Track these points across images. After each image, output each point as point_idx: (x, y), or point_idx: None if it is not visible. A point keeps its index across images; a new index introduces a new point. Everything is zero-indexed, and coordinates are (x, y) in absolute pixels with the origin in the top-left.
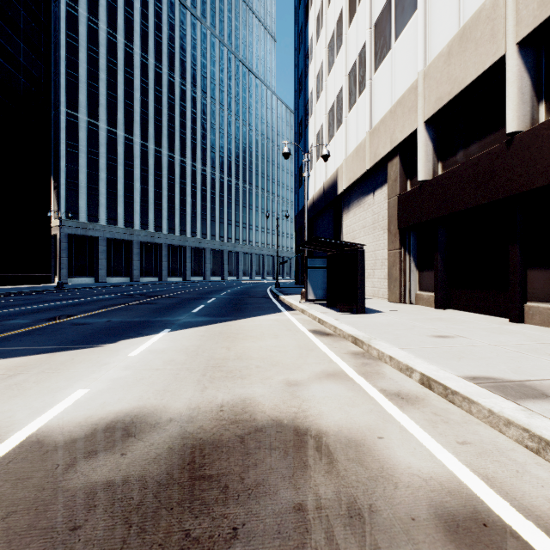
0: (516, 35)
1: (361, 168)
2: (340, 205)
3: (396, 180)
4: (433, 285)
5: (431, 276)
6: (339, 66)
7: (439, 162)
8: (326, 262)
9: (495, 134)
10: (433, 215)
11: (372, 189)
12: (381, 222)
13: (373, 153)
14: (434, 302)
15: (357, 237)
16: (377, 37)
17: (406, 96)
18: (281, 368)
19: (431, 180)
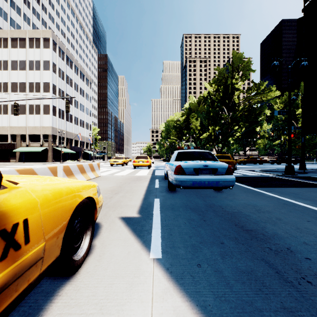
0: (10, 133)
1: None
2: None
3: None
4: None
5: None
6: None
7: None
8: None
9: (7, 141)
10: None
11: None
12: None
13: None
14: None
15: None
16: None
17: None
18: None
19: None
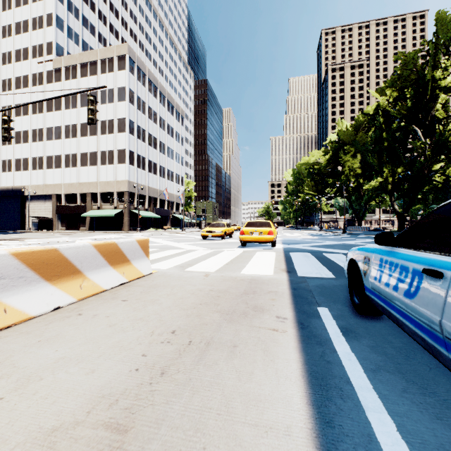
0: (79, 192)
1: (41, 192)
2: (25, 199)
3: (55, 202)
4: (65, 226)
5: (65, 224)
6: (26, 149)
7: (66, 202)
8: (38, 221)
9: (76, 202)
10: (66, 213)
11: (45, 199)
12: (49, 210)
13: (47, 191)
14: (65, 229)
15: (36, 212)
16: (48, 161)
17: (59, 185)
18: (55, 233)
19: (65, 206)
